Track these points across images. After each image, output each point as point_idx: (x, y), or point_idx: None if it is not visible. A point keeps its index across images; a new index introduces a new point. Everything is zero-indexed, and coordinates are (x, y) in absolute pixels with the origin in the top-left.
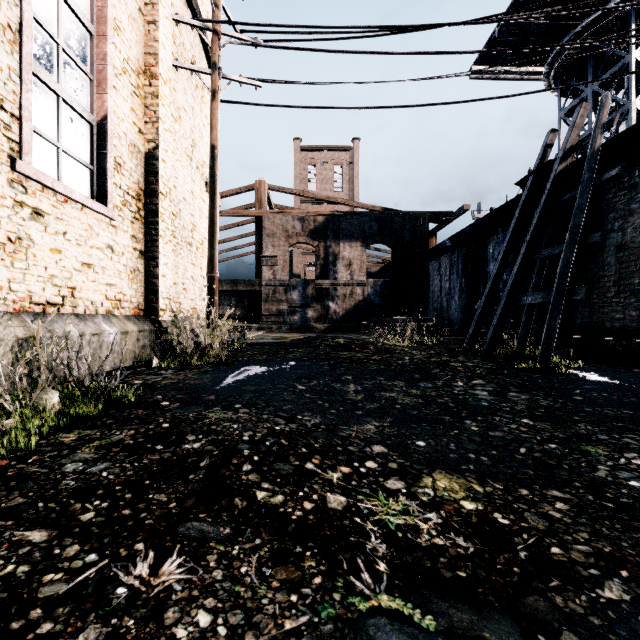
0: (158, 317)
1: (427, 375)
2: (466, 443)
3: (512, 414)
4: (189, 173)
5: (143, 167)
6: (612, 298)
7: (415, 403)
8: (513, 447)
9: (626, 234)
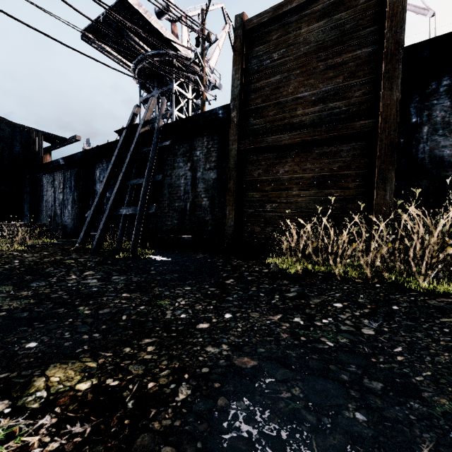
0: None
1: (40, 275)
2: (80, 327)
3: (116, 292)
4: None
5: None
6: (167, 213)
7: (26, 305)
8: (118, 317)
9: (173, 179)
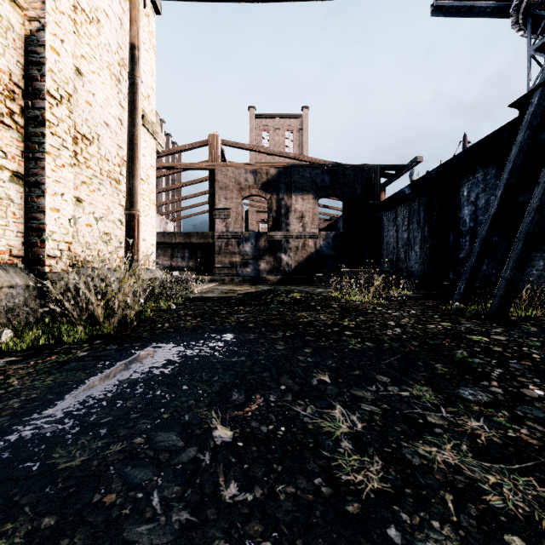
0: (44, 267)
1: (455, 365)
2: None
3: None
4: (115, 95)
5: (22, 55)
6: None
7: None
8: None
9: None
